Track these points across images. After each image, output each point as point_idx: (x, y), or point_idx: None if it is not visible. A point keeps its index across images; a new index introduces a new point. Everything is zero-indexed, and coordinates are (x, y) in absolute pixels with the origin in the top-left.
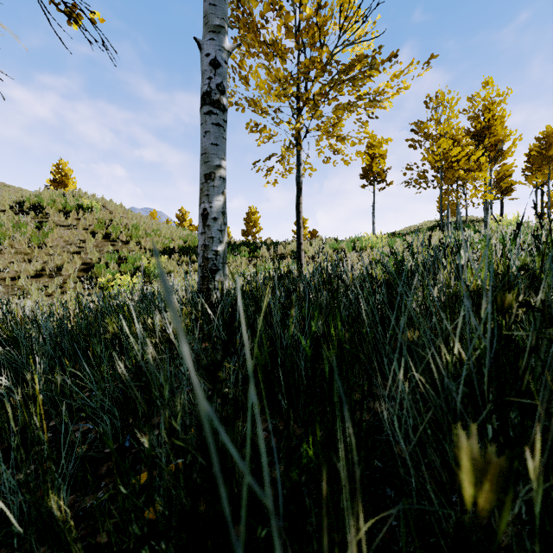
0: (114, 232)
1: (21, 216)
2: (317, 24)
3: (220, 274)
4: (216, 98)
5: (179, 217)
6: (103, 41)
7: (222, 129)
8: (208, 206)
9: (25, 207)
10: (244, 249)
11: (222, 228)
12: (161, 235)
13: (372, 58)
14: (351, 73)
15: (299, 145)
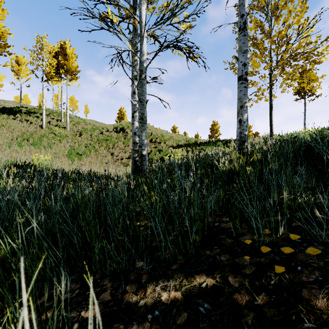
0: (154, 138)
1: (117, 133)
2: (286, 35)
3: (246, 142)
4: (245, 77)
5: (172, 130)
6: (204, 66)
7: (246, 88)
8: (242, 117)
9: (117, 130)
10: (219, 143)
11: (247, 125)
12: (173, 139)
13: (315, 42)
14: (301, 48)
15: (271, 87)
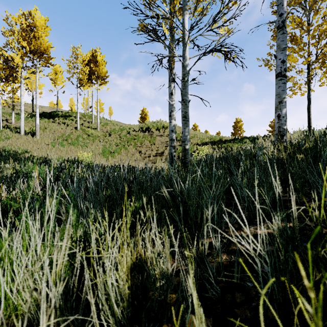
0: (178, 137)
1: (143, 133)
2: None
3: (285, 136)
4: (283, 73)
5: (193, 129)
6: (242, 65)
7: (285, 84)
8: (280, 112)
9: (143, 129)
10: (246, 140)
11: (285, 120)
12: (198, 137)
13: None
14: None
15: (309, 81)
